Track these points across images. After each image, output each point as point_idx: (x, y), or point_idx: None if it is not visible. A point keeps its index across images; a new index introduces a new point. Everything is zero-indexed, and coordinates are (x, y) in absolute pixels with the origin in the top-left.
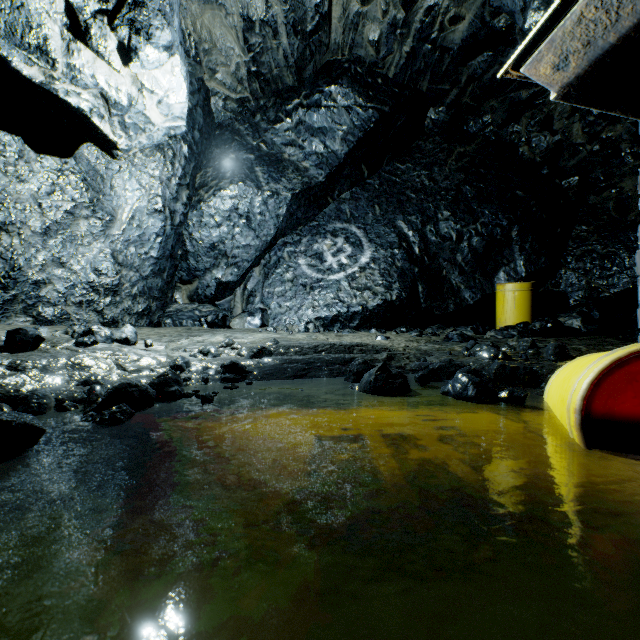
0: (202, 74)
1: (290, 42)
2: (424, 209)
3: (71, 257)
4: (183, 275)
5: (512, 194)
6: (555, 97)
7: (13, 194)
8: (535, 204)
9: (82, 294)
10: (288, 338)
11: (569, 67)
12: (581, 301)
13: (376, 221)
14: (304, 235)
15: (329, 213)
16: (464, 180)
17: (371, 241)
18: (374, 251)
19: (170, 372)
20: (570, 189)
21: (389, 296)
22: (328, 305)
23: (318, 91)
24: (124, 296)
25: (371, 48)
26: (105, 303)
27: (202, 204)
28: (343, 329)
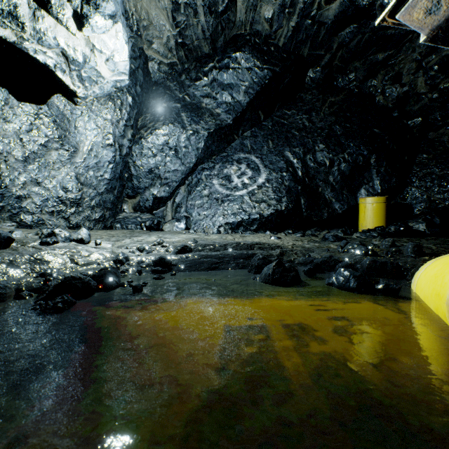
0: (142, 44)
1: (206, 20)
2: (305, 143)
3: (45, 178)
4: (129, 192)
5: (371, 131)
6: (424, 39)
7: (1, 131)
8: (388, 138)
9: (53, 205)
10: (204, 238)
11: (440, 10)
12: (423, 210)
13: (269, 152)
14: (217, 163)
15: (235, 146)
16: (335, 121)
17: (266, 167)
18: (268, 174)
19: (109, 266)
20: (414, 127)
21: (279, 207)
22: (234, 214)
23: (227, 57)
24: (85, 207)
25: (266, 24)
26: (71, 212)
27: (142, 140)
28: (245, 231)
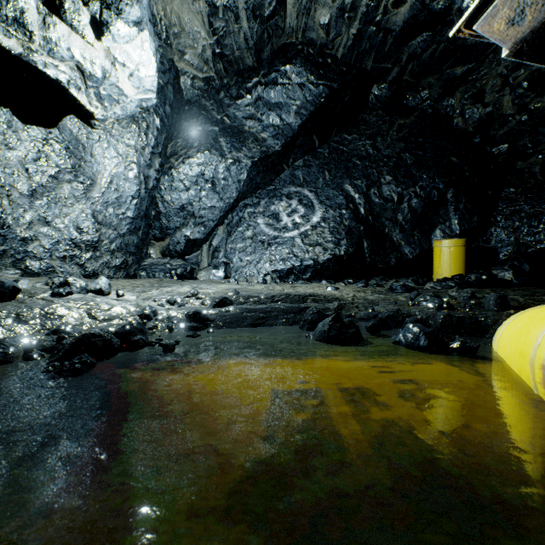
0: (172, 55)
1: (250, 26)
2: (368, 174)
3: (56, 217)
4: (156, 233)
5: (447, 160)
6: (507, 54)
7: (2, 160)
8: (468, 169)
9: (65, 249)
10: (248, 289)
11: (525, 21)
12: (510, 255)
13: (326, 185)
14: (262, 198)
15: (284, 178)
16: (404, 148)
17: (321, 203)
18: (324, 211)
19: (135, 322)
20: (500, 155)
21: (338, 251)
22: (283, 259)
23: (275, 70)
24: (103, 251)
25: (322, 31)
26: (86, 257)
27: (173, 170)
28: (297, 280)
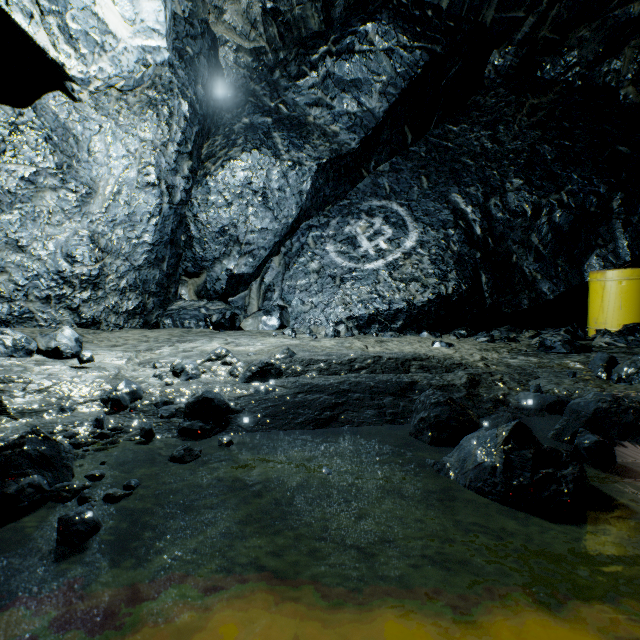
0: (206, 14)
1: None
2: (486, 178)
3: (34, 239)
4: (188, 266)
5: (612, 151)
6: None
7: None
8: None
9: (50, 287)
10: (310, 346)
11: None
12: None
13: (423, 196)
14: (333, 216)
15: (363, 189)
16: (541, 138)
17: (417, 220)
18: (422, 232)
19: (30, 437)
20: None
21: (443, 289)
22: (363, 301)
23: (350, 32)
24: (109, 290)
25: None
26: (82, 298)
27: (208, 178)
28: (383, 331)
